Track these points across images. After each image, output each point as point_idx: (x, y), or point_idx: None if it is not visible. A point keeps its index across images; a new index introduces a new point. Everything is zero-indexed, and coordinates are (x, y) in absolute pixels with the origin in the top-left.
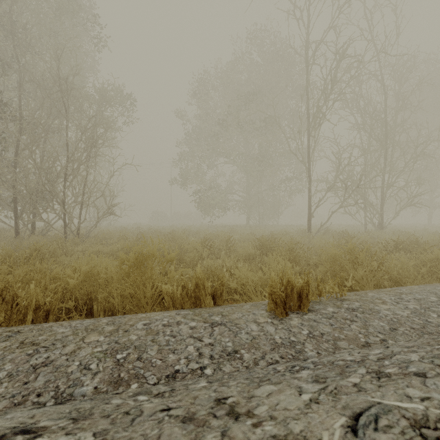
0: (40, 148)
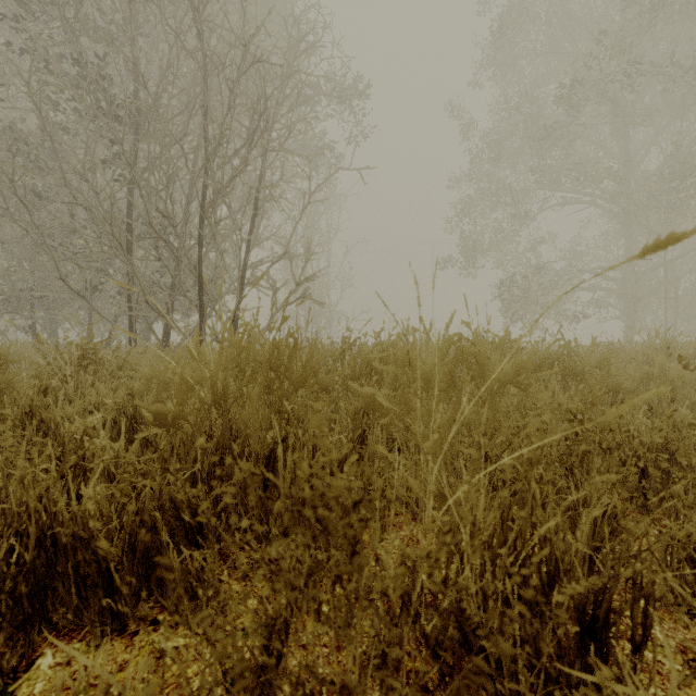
0: (150, 140)
